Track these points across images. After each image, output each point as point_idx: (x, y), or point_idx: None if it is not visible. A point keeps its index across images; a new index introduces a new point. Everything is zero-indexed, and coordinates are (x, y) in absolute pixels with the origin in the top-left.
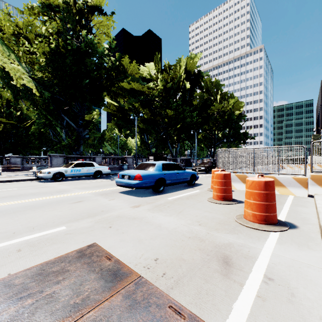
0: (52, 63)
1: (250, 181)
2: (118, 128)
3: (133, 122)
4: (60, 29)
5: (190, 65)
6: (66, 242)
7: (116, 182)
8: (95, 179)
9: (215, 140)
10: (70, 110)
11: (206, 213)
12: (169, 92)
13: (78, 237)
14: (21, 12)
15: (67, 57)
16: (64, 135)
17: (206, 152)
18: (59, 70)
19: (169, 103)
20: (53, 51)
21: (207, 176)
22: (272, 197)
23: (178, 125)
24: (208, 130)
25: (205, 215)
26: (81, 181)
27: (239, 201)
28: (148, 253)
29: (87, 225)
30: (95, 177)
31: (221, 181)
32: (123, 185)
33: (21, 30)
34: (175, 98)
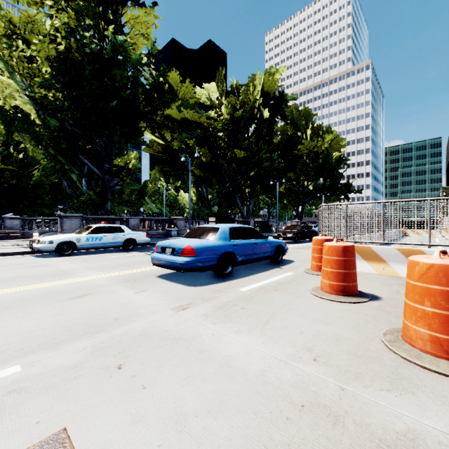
0: (61, 75)
1: (424, 265)
2: (165, 177)
3: (185, 168)
4: (72, 22)
5: (270, 84)
6: None
7: (153, 259)
8: (125, 252)
9: (304, 195)
10: (94, 151)
11: (319, 324)
12: (238, 123)
13: (32, 403)
14: None
15: (84, 66)
16: (84, 187)
17: (290, 212)
18: (73, 86)
19: (239, 140)
20: (62, 57)
21: (297, 248)
22: None
23: (251, 172)
24: (293, 179)
25: (318, 331)
26: (102, 255)
27: (370, 295)
28: None
29: (71, 359)
30: (126, 249)
31: (337, 259)
32: (163, 264)
33: (17, 29)
34: (247, 133)
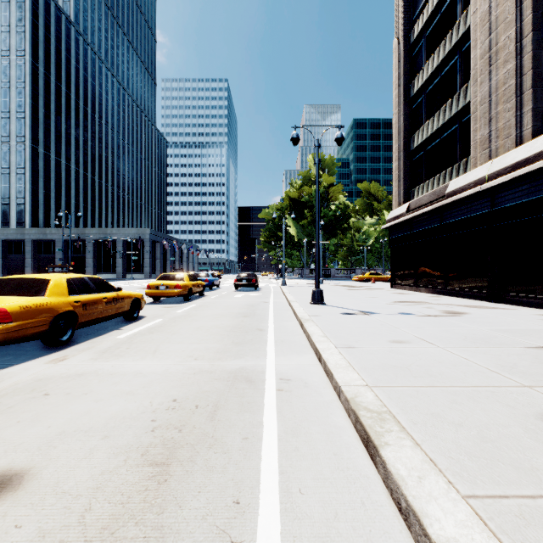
0: None
1: None
2: None
3: None
4: None
5: None
6: None
7: None
8: None
9: None
10: None
11: None
12: None
13: None
14: None
15: None
16: None
17: None
18: None
19: None
20: None
21: None
22: None
23: None
24: None
25: None
26: None
27: None
28: None
29: None
30: None
31: None
32: None
33: (391, 202)
34: None
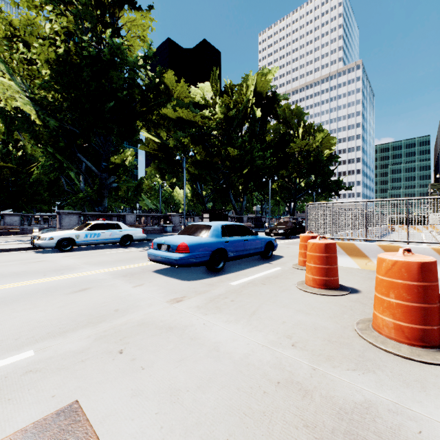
0: (60, 77)
1: (389, 261)
2: (161, 174)
3: (180, 166)
4: (71, 27)
5: (262, 85)
6: (15, 398)
7: (149, 255)
8: (123, 248)
9: (296, 191)
10: (91, 149)
11: (300, 315)
12: (231, 122)
13: (47, 381)
14: (15, 3)
15: (82, 69)
16: (82, 184)
17: (283, 208)
18: (71, 87)
19: (232, 138)
20: (62, 59)
21: (287, 243)
22: (436, 294)
23: (244, 169)
24: (285, 176)
25: (298, 321)
26: (100, 251)
27: (350, 289)
28: (189, 439)
29: (77, 345)
30: (123, 244)
31: (320, 255)
32: (159, 260)
33: (18, 31)
34: (241, 131)
